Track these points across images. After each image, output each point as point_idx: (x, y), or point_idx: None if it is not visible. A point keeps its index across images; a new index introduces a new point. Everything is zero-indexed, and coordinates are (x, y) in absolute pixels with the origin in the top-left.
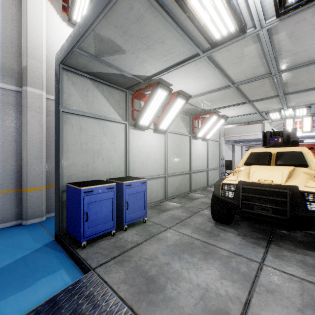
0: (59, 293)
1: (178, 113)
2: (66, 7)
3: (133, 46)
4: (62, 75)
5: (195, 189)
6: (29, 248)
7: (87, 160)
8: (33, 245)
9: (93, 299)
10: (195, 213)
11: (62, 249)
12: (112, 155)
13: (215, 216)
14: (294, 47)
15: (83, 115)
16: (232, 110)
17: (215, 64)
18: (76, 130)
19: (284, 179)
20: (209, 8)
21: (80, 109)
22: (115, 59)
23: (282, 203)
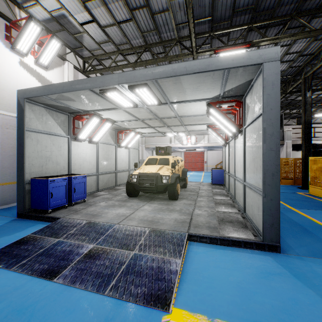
0: (48, 225)
1: (107, 131)
2: (9, 36)
3: (81, 100)
4: (25, 105)
5: (119, 184)
6: (0, 223)
7: (42, 162)
8: (2, 222)
9: (69, 222)
10: (118, 195)
11: (29, 219)
12: (59, 159)
13: (128, 193)
14: (160, 112)
15: (39, 132)
16: (144, 130)
17: (127, 112)
18: (34, 142)
19: (156, 170)
20: (120, 100)
21: (37, 128)
22: (68, 102)
23: (154, 180)
